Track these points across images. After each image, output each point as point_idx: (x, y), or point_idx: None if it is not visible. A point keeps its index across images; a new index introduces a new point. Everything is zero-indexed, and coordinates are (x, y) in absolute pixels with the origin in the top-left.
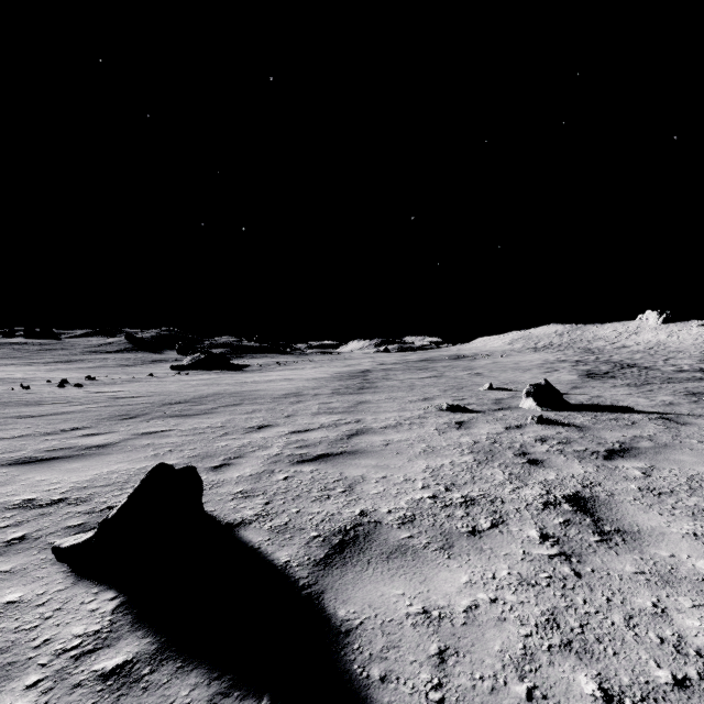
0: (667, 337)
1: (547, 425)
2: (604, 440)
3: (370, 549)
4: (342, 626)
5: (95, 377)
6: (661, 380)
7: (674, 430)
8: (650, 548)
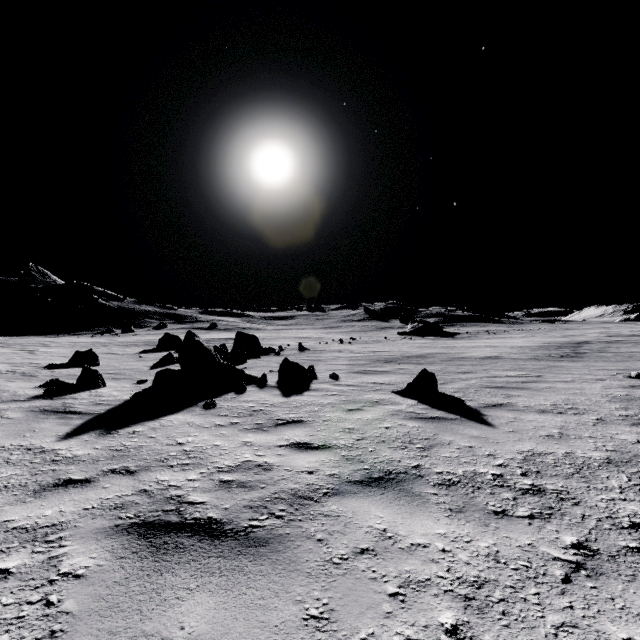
0: None
1: None
2: None
3: (504, 408)
4: (484, 414)
5: (355, 339)
6: None
7: None
8: None
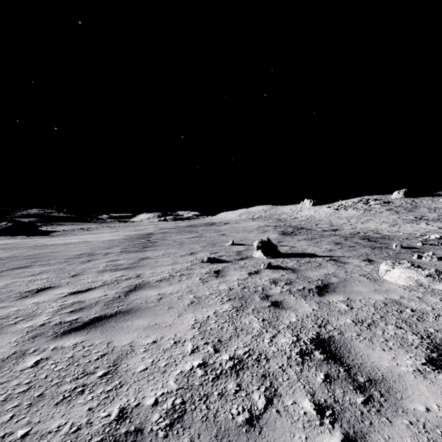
0: (314, 213)
1: (273, 269)
2: (311, 279)
3: None
4: None
5: None
6: (319, 236)
7: (343, 268)
8: (406, 401)
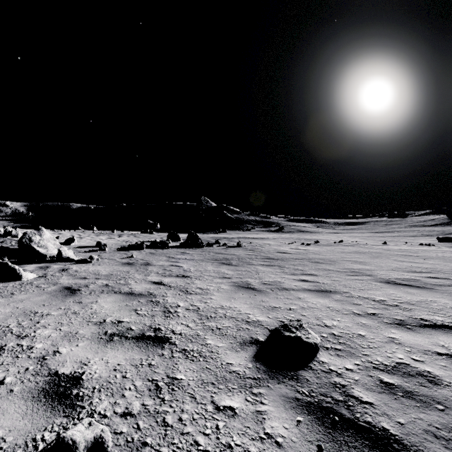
0: None
1: None
2: None
3: None
4: None
5: (340, 241)
6: None
7: None
8: None
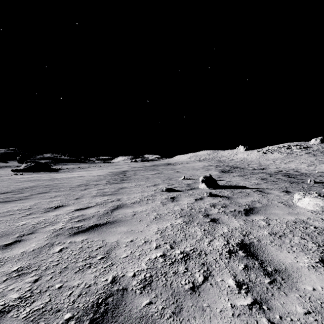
0: (247, 156)
1: (213, 197)
2: (240, 204)
3: None
4: None
5: None
6: (249, 173)
7: (266, 197)
8: (299, 284)
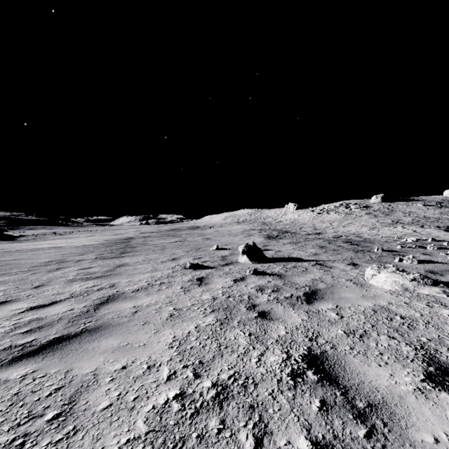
0: (298, 216)
1: (259, 275)
2: (298, 285)
3: None
4: None
5: None
6: (303, 239)
7: (329, 272)
8: (412, 431)
